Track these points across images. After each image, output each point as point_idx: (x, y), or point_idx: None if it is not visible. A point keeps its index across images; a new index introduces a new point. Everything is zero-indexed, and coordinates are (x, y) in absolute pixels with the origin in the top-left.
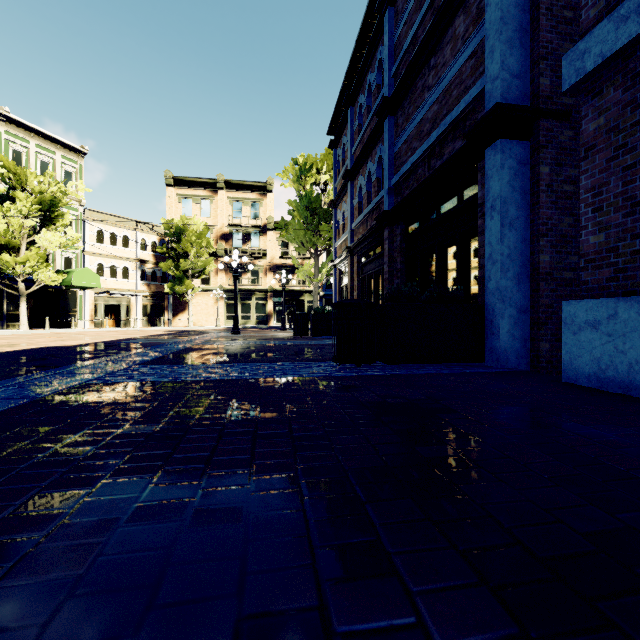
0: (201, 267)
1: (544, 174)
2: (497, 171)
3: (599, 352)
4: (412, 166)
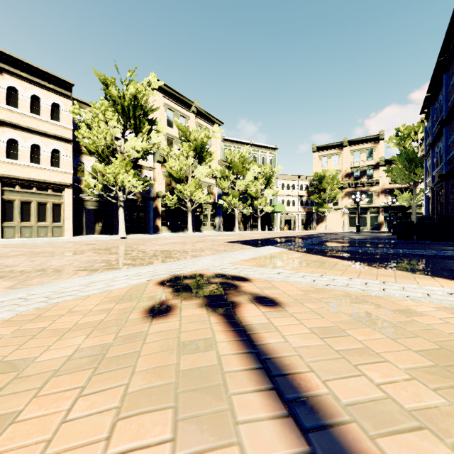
0: (333, 196)
1: None
2: None
3: None
4: (453, 155)
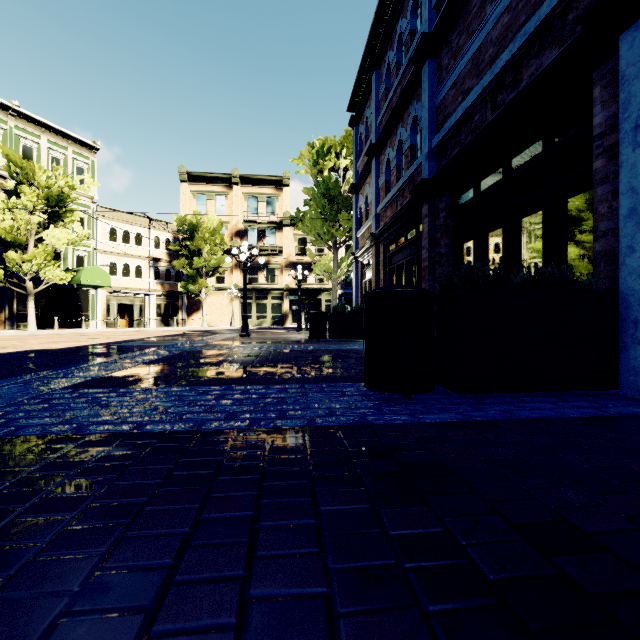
0: (215, 265)
1: None
2: None
3: None
4: (464, 114)
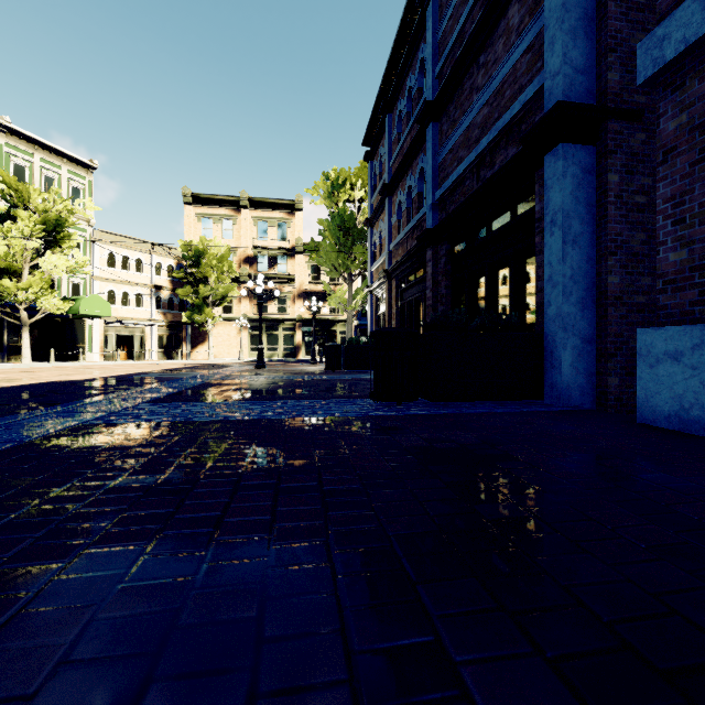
0: (223, 294)
1: (613, 183)
2: (558, 180)
3: (681, 388)
4: (458, 178)
